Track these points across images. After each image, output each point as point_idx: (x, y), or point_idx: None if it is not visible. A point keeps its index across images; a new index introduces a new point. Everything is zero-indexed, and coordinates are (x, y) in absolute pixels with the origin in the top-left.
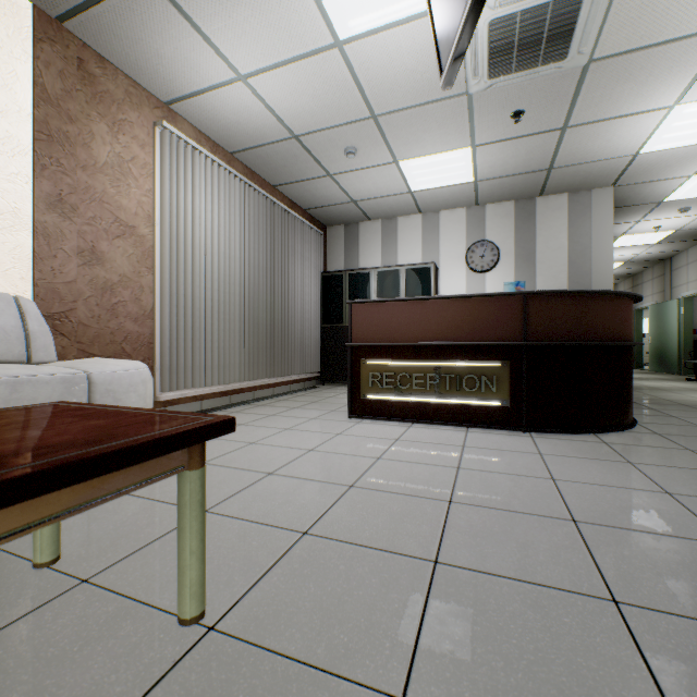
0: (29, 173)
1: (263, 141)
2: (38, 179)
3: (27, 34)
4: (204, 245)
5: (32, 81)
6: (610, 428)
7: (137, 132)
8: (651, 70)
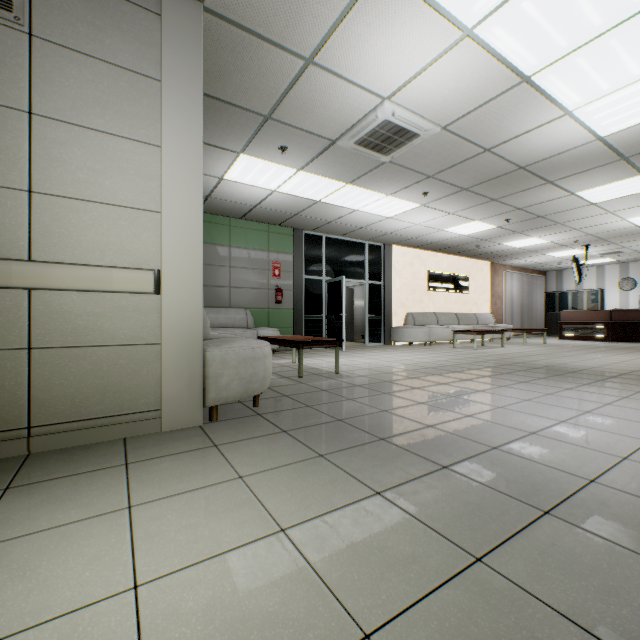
0: (489, 292)
1: (528, 264)
2: (490, 292)
3: (489, 267)
4: (512, 296)
5: (489, 275)
6: (637, 342)
7: (500, 274)
8: None
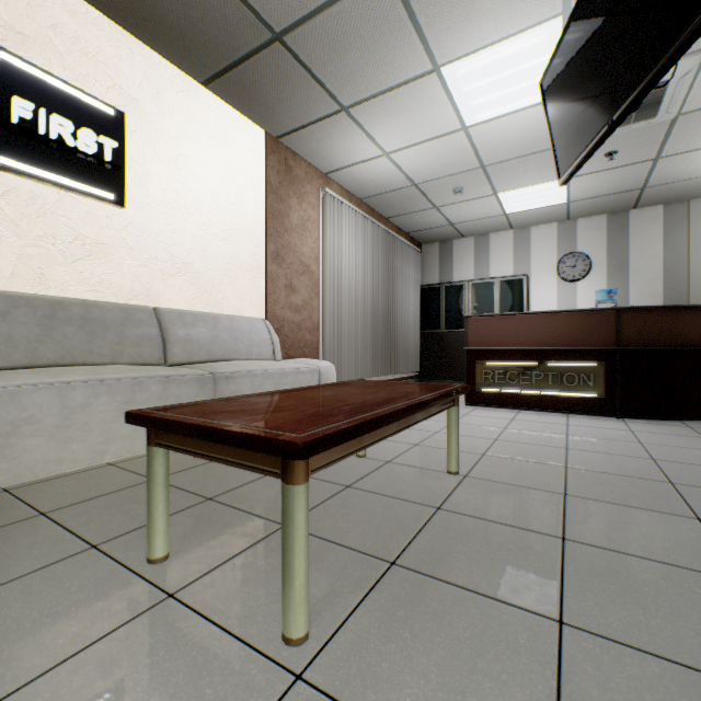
0: (264, 240)
1: (388, 189)
2: (268, 243)
3: (263, 152)
4: (347, 274)
5: (265, 181)
6: (696, 417)
7: (310, 198)
8: None
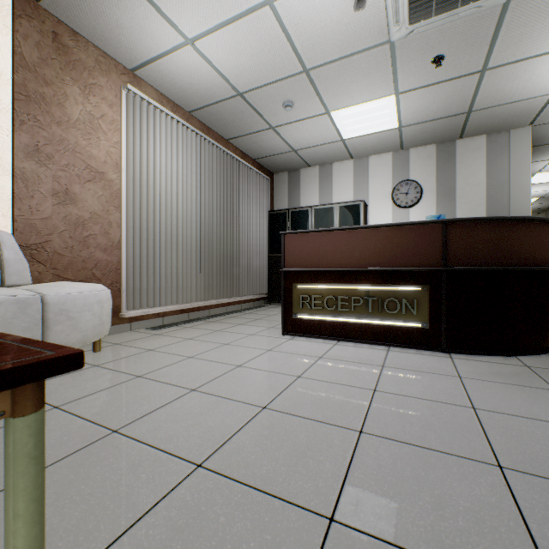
0: (10, 128)
1: (213, 99)
2: (17, 132)
3: (8, 11)
4: (164, 188)
5: (12, 50)
6: (531, 351)
7: (106, 94)
8: None
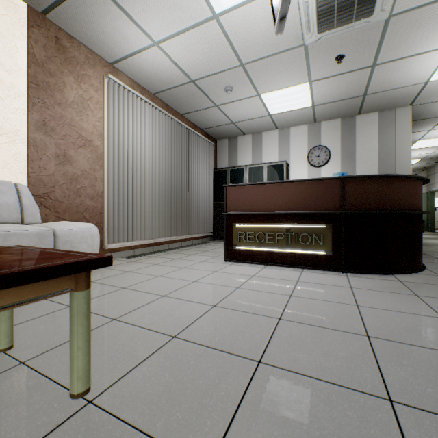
0: (25, 108)
1: (172, 85)
2: (30, 111)
3: (24, 23)
4: (135, 152)
5: (27, 51)
6: (404, 271)
7: (93, 82)
8: (436, 19)
